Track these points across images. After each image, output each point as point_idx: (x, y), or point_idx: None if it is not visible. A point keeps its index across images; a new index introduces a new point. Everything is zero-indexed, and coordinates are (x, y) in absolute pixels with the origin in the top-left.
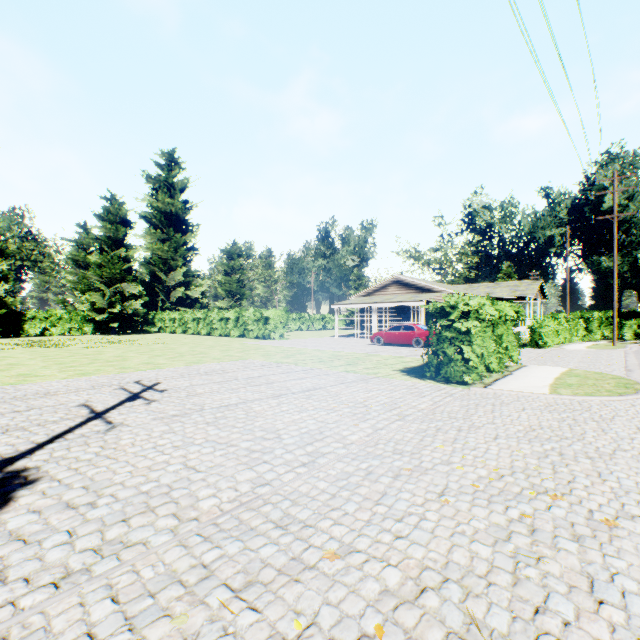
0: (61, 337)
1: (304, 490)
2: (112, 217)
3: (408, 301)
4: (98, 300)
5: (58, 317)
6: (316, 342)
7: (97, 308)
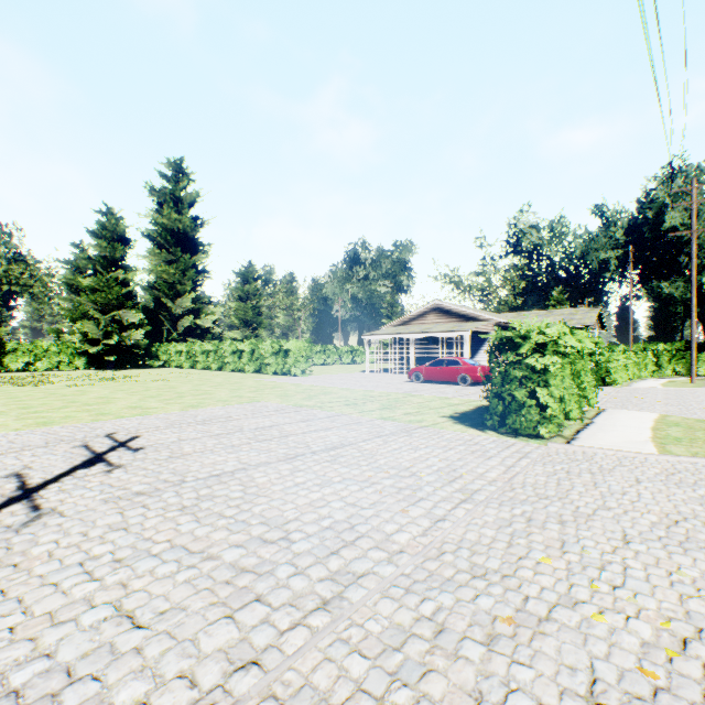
0: (47, 373)
1: (322, 684)
2: (108, 234)
3: (451, 331)
4: (91, 330)
5: (44, 349)
6: (344, 379)
7: (90, 339)
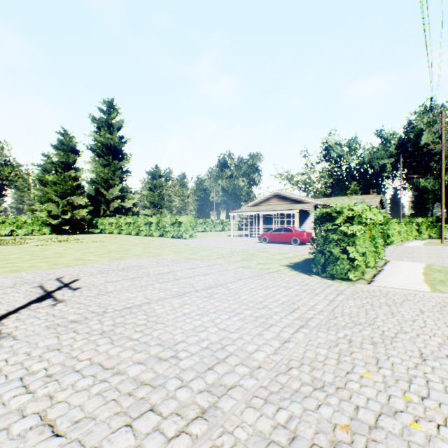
0: (24, 237)
1: None
2: (64, 147)
3: (286, 210)
4: (54, 209)
5: (23, 222)
6: (217, 240)
7: (53, 215)
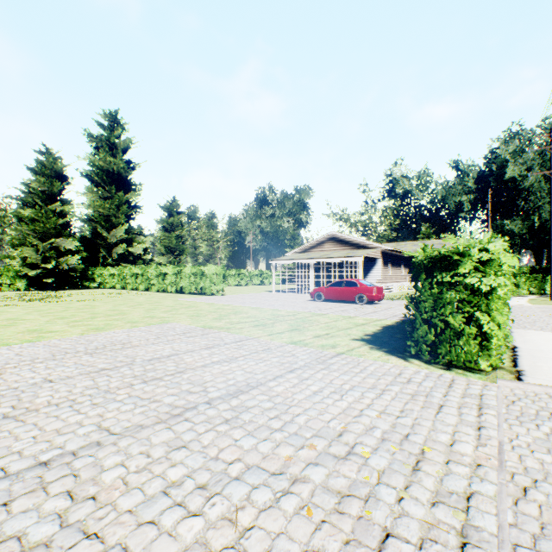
0: None
1: None
2: (46, 171)
3: (346, 256)
4: (30, 255)
5: None
6: (254, 298)
7: (30, 263)
